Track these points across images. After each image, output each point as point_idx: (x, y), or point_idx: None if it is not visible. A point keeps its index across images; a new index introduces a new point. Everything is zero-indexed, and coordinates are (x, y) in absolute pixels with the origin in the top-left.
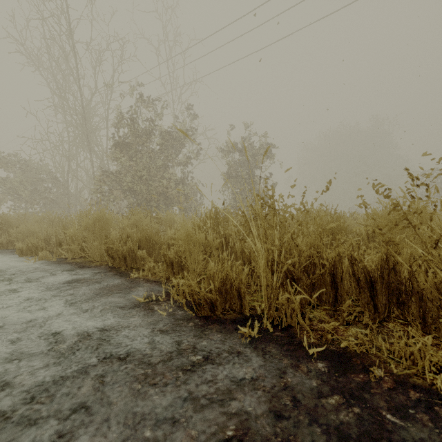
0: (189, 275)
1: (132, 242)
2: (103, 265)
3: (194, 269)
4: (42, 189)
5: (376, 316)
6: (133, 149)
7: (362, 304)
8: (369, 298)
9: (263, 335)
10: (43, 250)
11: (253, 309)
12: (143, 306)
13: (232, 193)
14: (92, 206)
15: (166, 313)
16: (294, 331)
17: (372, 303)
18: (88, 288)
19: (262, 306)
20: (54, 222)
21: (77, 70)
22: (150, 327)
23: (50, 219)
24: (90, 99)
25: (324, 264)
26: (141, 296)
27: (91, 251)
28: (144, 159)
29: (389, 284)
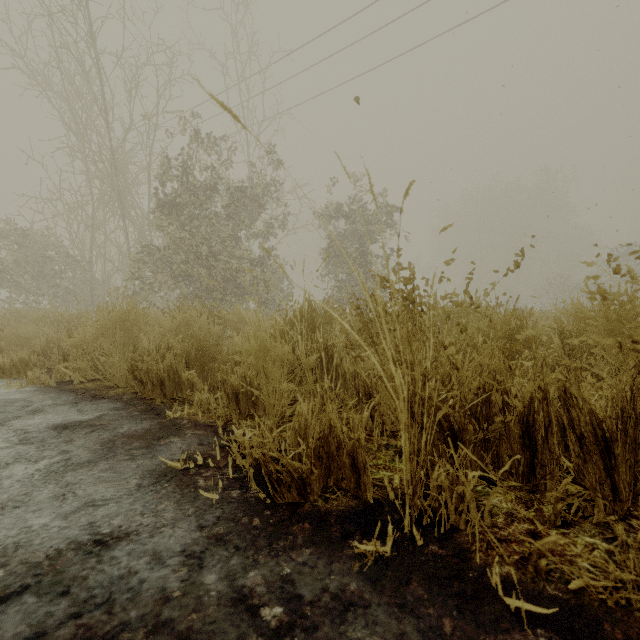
0: (266, 415)
1: (175, 357)
2: (127, 394)
3: (274, 404)
4: (52, 273)
5: (618, 508)
6: (187, 213)
7: (590, 486)
8: (602, 474)
9: (403, 553)
10: (37, 368)
11: (378, 486)
12: (180, 478)
13: (335, 280)
14: (127, 298)
15: (218, 494)
16: (464, 544)
17: (609, 483)
18: (91, 438)
19: (394, 481)
20: (61, 322)
21: (102, 95)
22: (187, 525)
23: (56, 319)
24: (124, 139)
25: (508, 404)
26: (179, 456)
27: (110, 371)
28: (204, 227)
29: (636, 443)
